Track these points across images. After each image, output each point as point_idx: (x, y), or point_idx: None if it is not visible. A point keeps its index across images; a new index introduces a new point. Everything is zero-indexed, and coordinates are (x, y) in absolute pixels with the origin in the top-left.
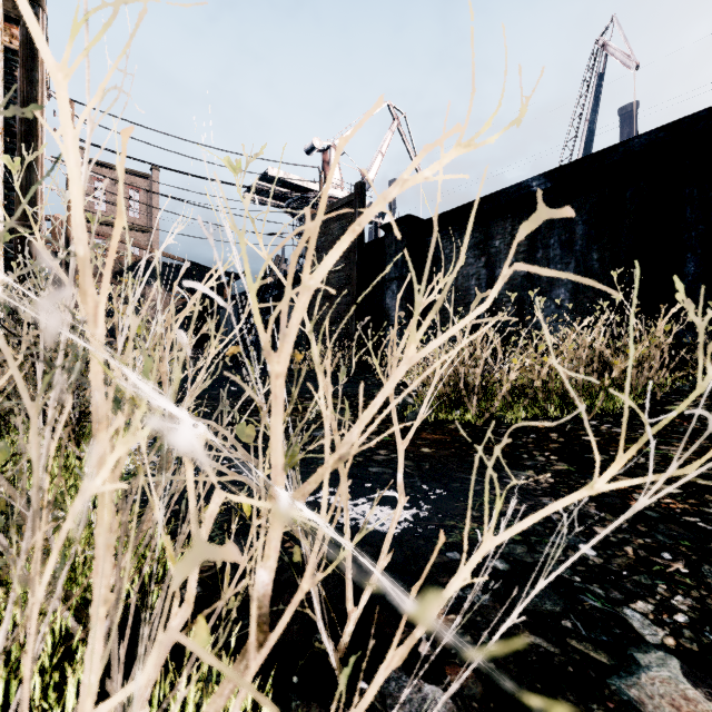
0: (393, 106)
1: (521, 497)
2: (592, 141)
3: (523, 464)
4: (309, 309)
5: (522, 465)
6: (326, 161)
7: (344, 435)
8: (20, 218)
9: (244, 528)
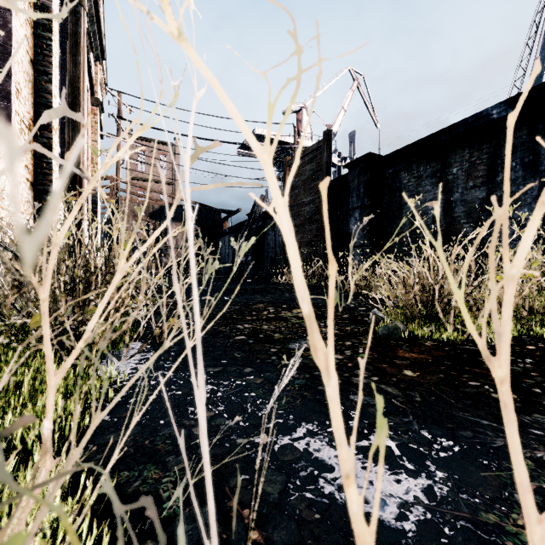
0: (353, 70)
1: None
2: (541, 77)
3: (542, 403)
4: None
5: (542, 405)
6: (299, 120)
7: None
8: None
9: (202, 489)
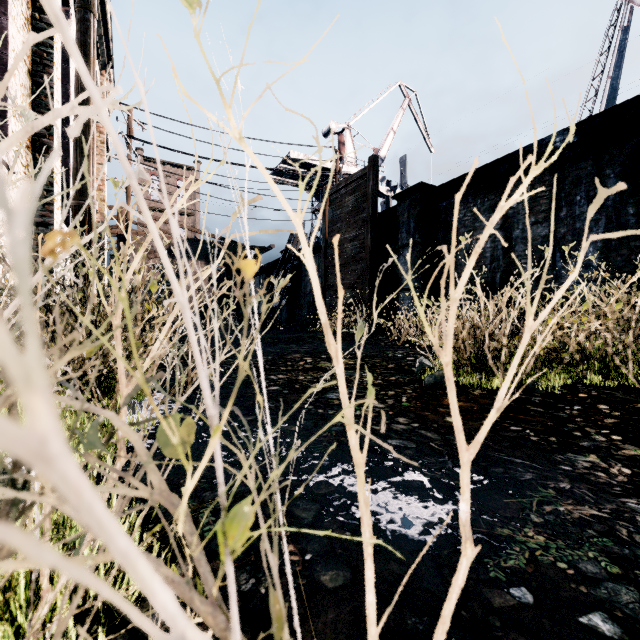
0: (404, 85)
1: (593, 496)
2: (615, 99)
3: (578, 445)
4: (326, 277)
5: (577, 446)
6: (341, 142)
7: (359, 398)
8: (75, 198)
9: None
